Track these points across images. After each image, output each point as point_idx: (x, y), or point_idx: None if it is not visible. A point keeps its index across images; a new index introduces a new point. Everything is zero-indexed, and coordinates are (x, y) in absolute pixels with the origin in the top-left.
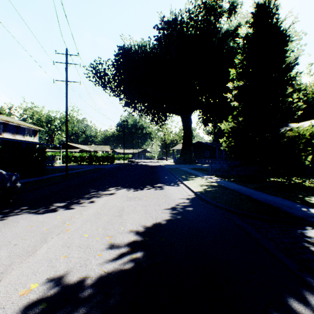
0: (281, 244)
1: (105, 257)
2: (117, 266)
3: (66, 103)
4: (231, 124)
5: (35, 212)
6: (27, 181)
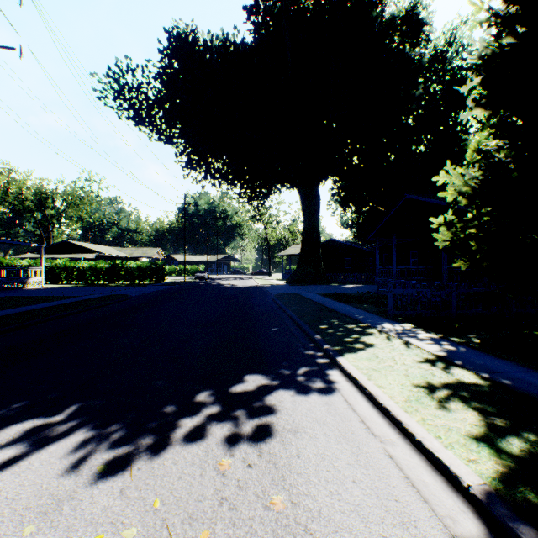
0: None
1: None
2: None
3: None
4: (469, 174)
5: None
6: None
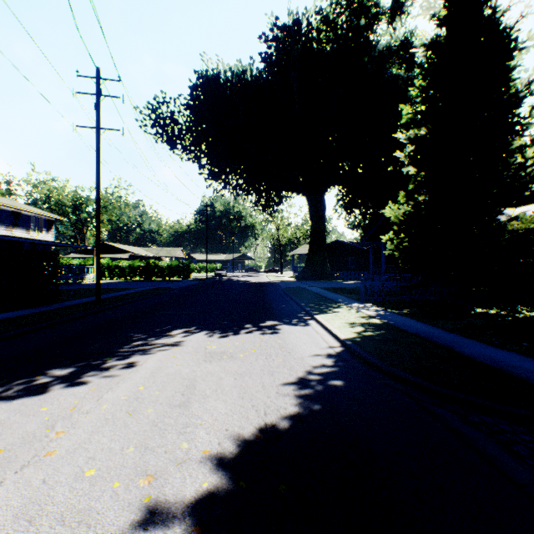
0: None
1: None
2: None
3: (97, 168)
4: (404, 208)
5: None
6: (17, 316)
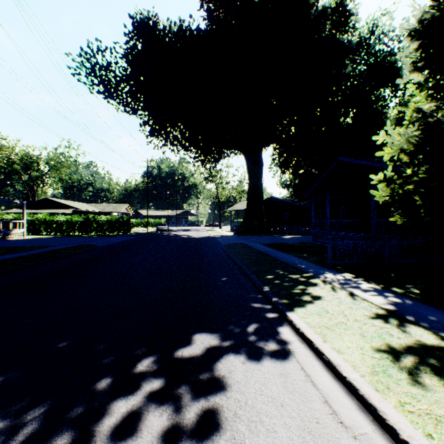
0: None
1: None
2: None
3: None
4: (408, 133)
5: None
6: None
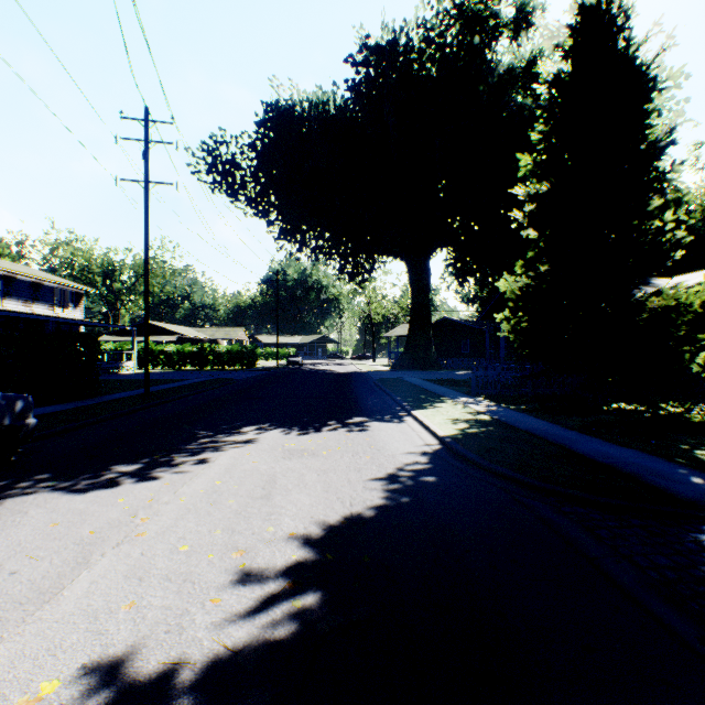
0: (653, 570)
1: (229, 606)
2: (256, 630)
3: (145, 231)
4: (522, 281)
5: (66, 488)
6: (55, 411)
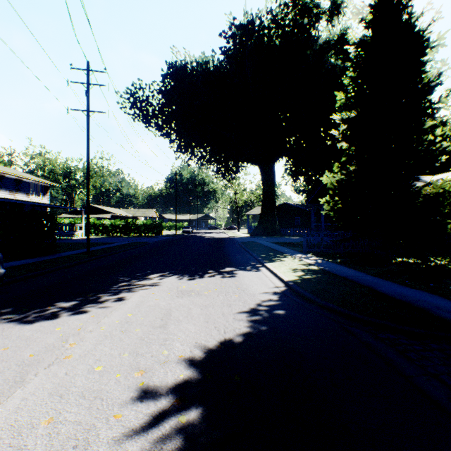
0: None
1: (128, 422)
2: (148, 446)
3: (87, 144)
4: (338, 176)
5: (20, 319)
6: (24, 264)
